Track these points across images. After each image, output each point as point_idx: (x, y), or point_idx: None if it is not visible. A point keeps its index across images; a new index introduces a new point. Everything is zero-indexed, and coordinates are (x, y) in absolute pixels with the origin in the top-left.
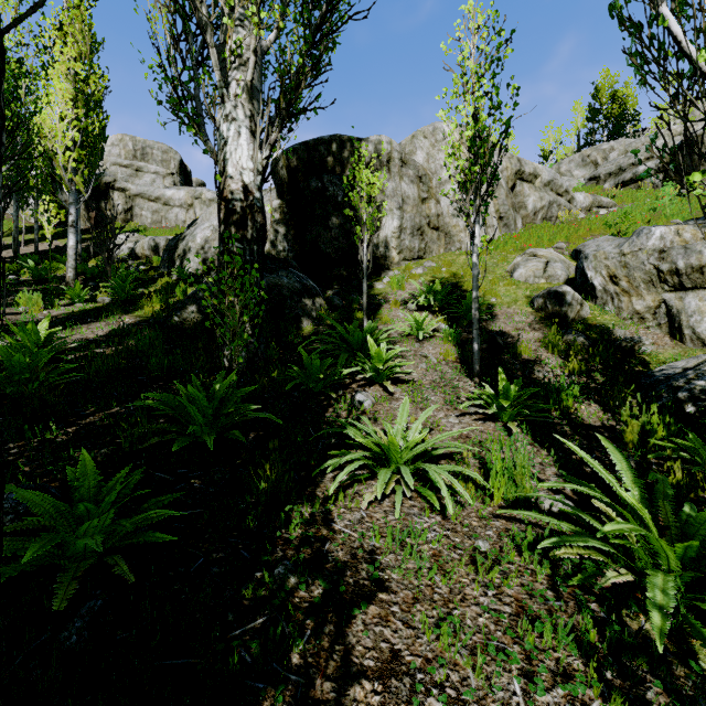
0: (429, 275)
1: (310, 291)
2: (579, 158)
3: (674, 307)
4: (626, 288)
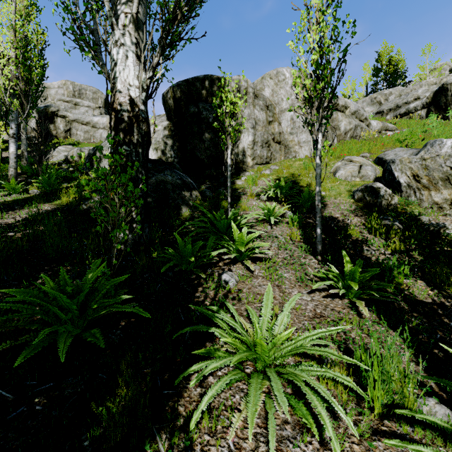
0: (274, 175)
1: (188, 186)
2: (369, 99)
3: None
4: (426, 184)
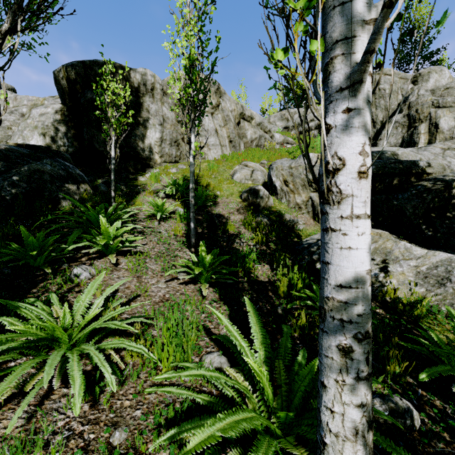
0: (180, 173)
1: (75, 178)
2: (279, 115)
3: (315, 201)
4: (292, 189)
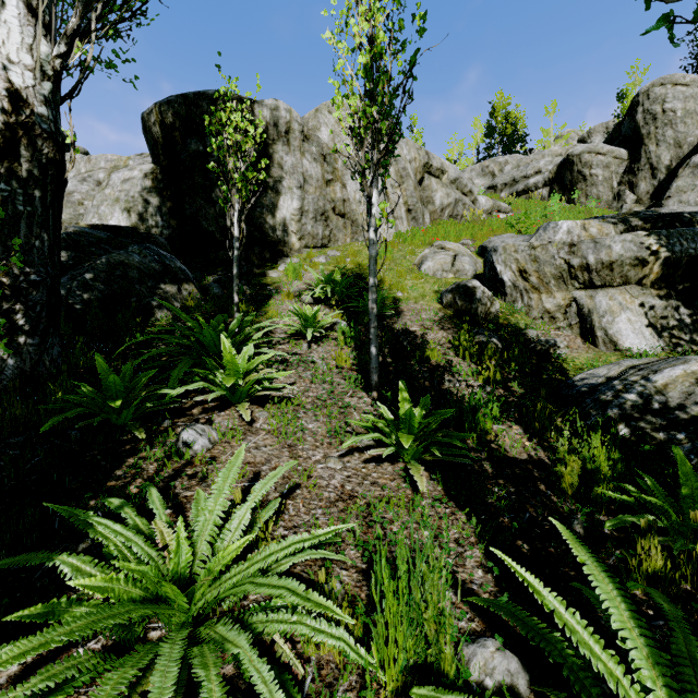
0: (332, 264)
1: (175, 275)
2: (479, 168)
3: (585, 306)
4: (536, 284)
